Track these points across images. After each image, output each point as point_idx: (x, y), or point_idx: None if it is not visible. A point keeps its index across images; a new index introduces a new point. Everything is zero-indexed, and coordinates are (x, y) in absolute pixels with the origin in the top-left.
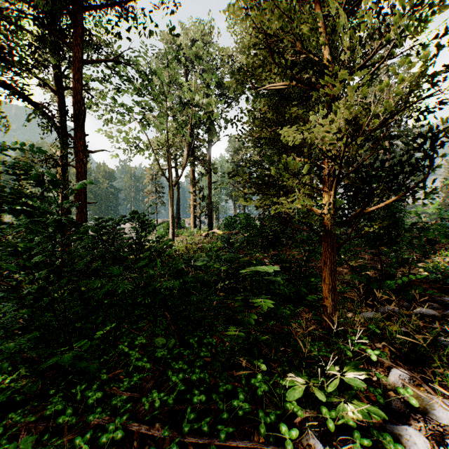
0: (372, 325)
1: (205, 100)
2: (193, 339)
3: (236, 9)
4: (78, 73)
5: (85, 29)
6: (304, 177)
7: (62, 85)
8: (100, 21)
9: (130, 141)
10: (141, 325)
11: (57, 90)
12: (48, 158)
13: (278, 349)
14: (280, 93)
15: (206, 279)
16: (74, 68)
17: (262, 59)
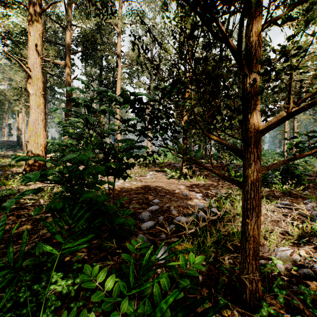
0: (211, 251)
1: None
2: None
3: None
4: None
5: None
6: None
7: None
8: None
9: None
10: None
11: None
12: None
13: None
14: None
15: None
16: None
17: None
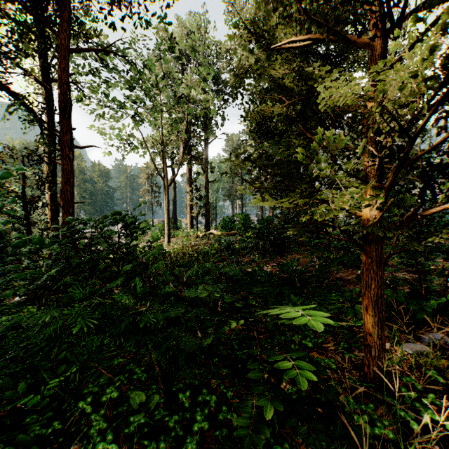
0: (430, 370)
1: (202, 96)
2: (184, 394)
3: (234, 1)
4: (63, 61)
5: (72, 14)
6: (351, 161)
7: (50, 78)
8: (91, 11)
9: (123, 138)
10: (117, 361)
11: (44, 82)
12: (31, 154)
13: (322, 447)
14: (282, 86)
15: (202, 301)
16: (60, 56)
17: (279, 1)
